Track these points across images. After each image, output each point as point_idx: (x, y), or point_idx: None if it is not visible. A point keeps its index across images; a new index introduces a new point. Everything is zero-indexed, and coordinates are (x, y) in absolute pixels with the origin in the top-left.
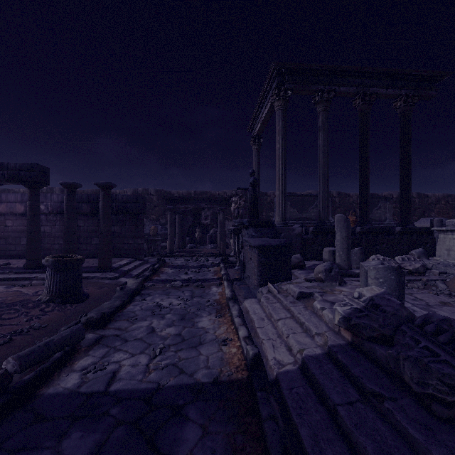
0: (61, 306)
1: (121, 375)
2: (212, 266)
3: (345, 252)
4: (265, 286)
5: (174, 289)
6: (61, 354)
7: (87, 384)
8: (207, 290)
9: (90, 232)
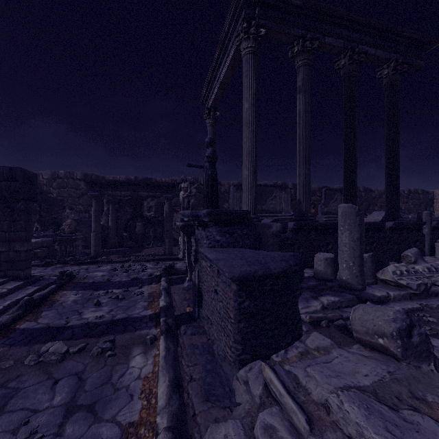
0: None
1: None
2: (148, 282)
3: (358, 262)
4: (252, 363)
5: (37, 373)
6: None
7: None
8: (120, 368)
9: None
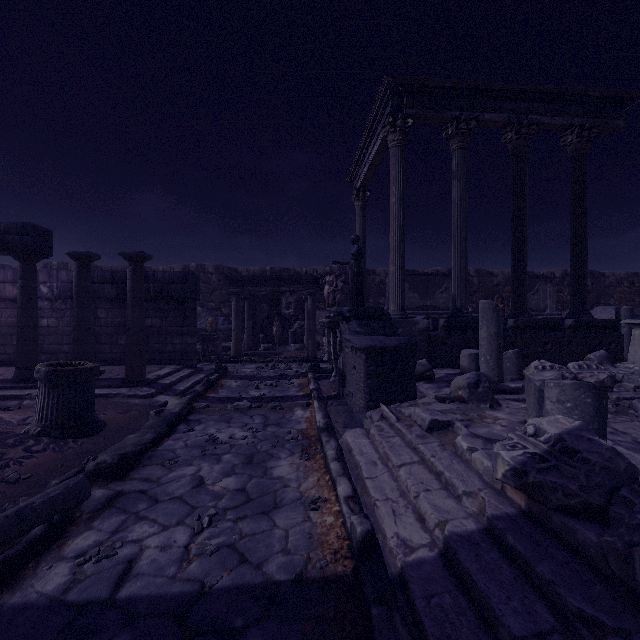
0: (59, 443)
1: (142, 566)
2: (296, 376)
3: (495, 356)
4: (376, 408)
5: (238, 413)
6: (43, 529)
7: (82, 584)
8: (289, 414)
9: (116, 327)
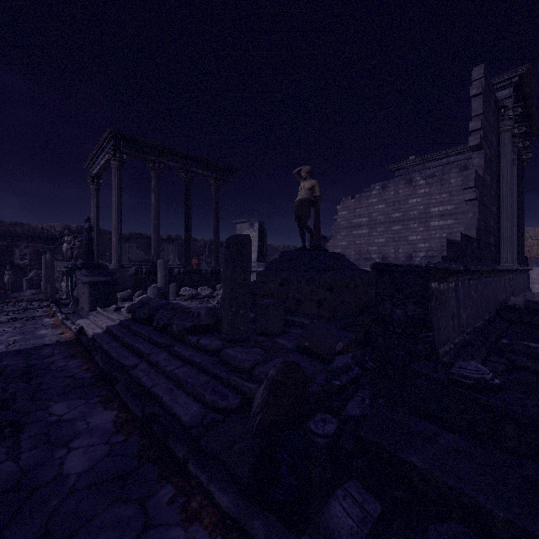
0: None
1: None
2: (39, 307)
3: (164, 286)
4: (95, 310)
5: (1, 324)
6: None
7: None
8: (40, 321)
9: None
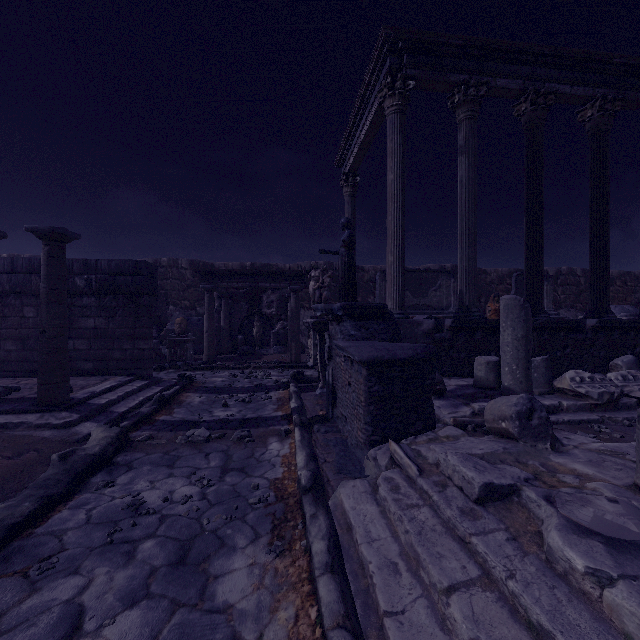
0: None
1: None
2: (275, 388)
3: (523, 365)
4: (382, 444)
5: (190, 449)
6: None
7: None
8: (260, 450)
9: None
